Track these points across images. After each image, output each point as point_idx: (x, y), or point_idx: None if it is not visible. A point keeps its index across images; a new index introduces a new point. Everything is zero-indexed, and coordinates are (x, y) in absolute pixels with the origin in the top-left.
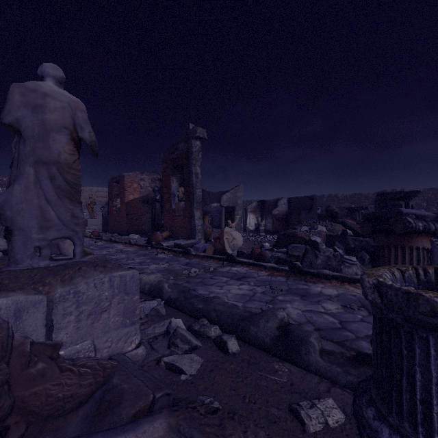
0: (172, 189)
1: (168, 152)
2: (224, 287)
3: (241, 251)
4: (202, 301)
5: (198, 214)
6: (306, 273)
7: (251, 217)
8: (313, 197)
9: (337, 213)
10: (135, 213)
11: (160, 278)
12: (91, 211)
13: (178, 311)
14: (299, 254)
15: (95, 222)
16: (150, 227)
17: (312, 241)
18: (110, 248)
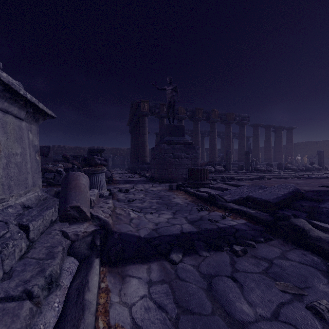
0: None
1: None
2: None
3: None
4: None
5: None
6: (56, 184)
7: None
8: (50, 147)
9: (69, 158)
10: None
11: None
12: None
13: None
14: (52, 177)
15: None
16: None
17: (58, 170)
18: None
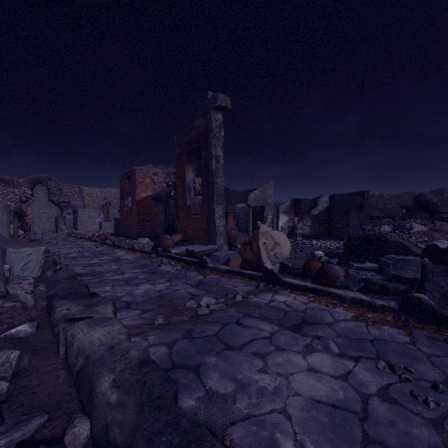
0: (186, 180)
1: (182, 135)
2: (270, 359)
3: (283, 263)
4: None
5: (220, 211)
6: None
7: (284, 219)
8: (364, 193)
9: (435, 204)
10: (147, 213)
11: (118, 335)
12: (106, 213)
13: None
14: (415, 275)
15: (110, 225)
16: (164, 230)
17: (440, 249)
18: (106, 255)
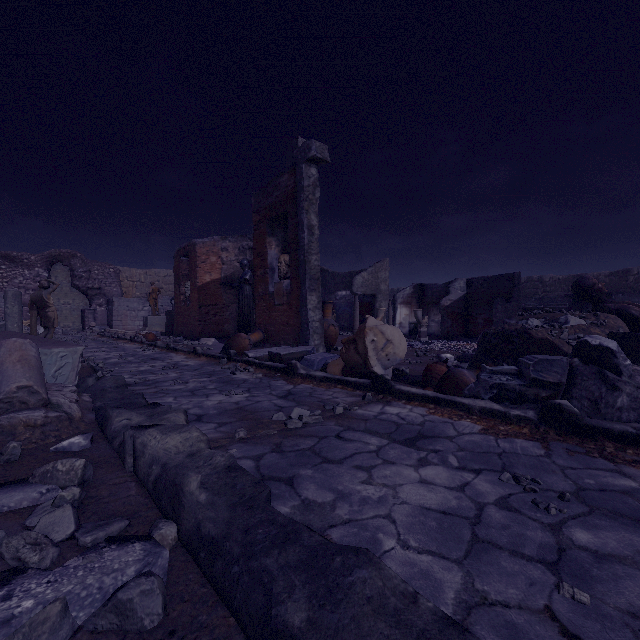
0: (268, 258)
1: (261, 196)
2: (375, 471)
3: (398, 369)
4: (305, 574)
5: (314, 300)
6: (597, 432)
7: (403, 313)
8: (514, 276)
9: (601, 291)
10: (212, 304)
11: (197, 443)
12: (153, 304)
13: (218, 597)
14: (559, 379)
15: (159, 321)
16: (236, 327)
17: (591, 346)
18: (159, 361)
